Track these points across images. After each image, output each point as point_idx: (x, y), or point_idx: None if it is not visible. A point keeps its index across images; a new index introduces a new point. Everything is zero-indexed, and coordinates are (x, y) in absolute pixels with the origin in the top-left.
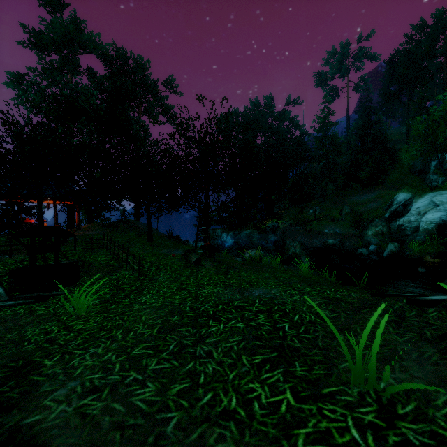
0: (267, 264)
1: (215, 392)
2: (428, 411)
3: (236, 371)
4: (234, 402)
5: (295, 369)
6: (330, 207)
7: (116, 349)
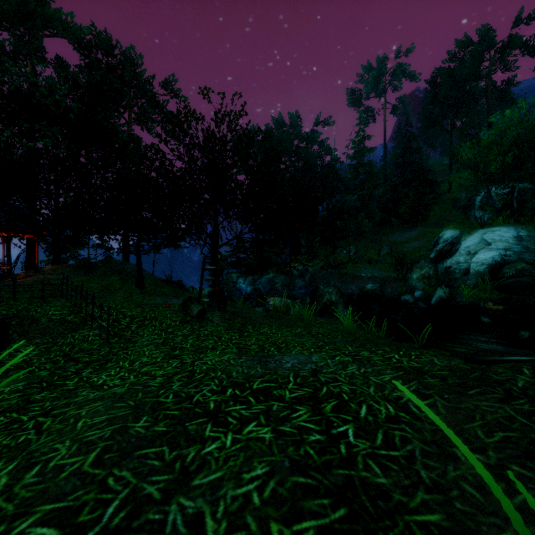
0: (297, 316)
1: None
2: None
3: None
4: None
5: None
6: (366, 247)
7: None
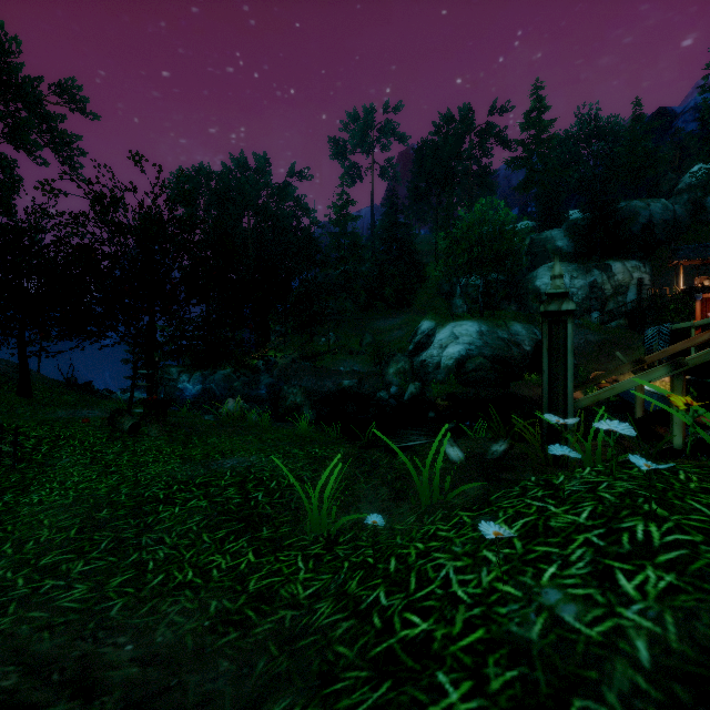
0: (254, 422)
1: (168, 573)
2: (360, 534)
3: (195, 550)
4: (190, 575)
5: (262, 533)
6: (348, 335)
7: (10, 565)
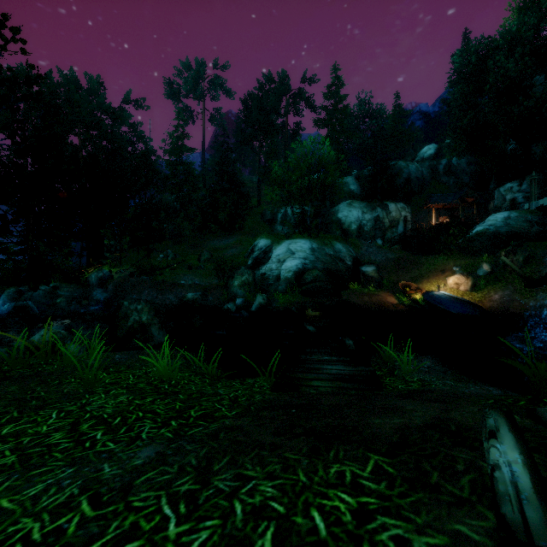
0: (73, 361)
1: None
2: None
3: None
4: None
5: None
6: (186, 252)
7: None
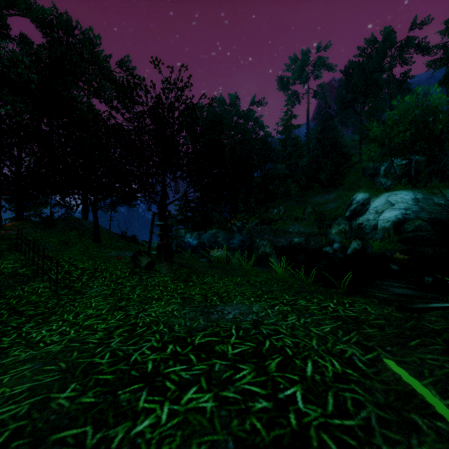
0: (237, 266)
1: None
2: None
3: None
4: None
5: None
6: (293, 207)
7: None
